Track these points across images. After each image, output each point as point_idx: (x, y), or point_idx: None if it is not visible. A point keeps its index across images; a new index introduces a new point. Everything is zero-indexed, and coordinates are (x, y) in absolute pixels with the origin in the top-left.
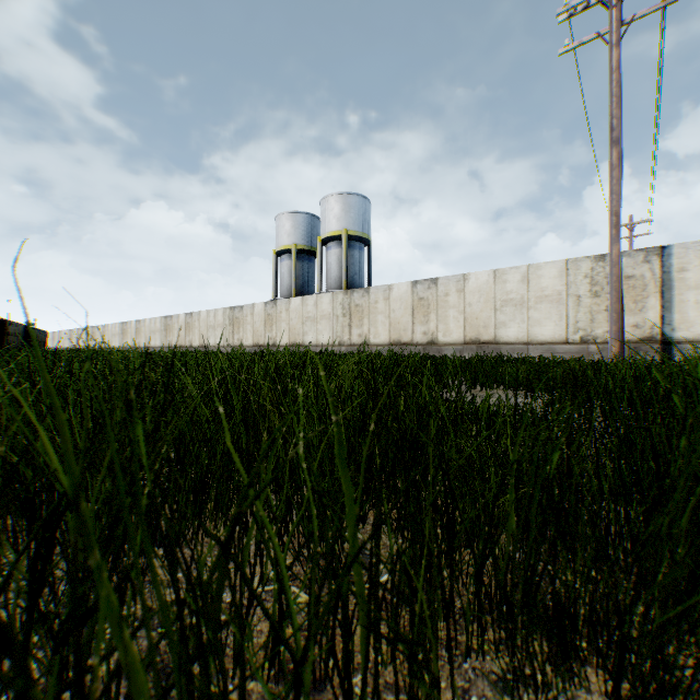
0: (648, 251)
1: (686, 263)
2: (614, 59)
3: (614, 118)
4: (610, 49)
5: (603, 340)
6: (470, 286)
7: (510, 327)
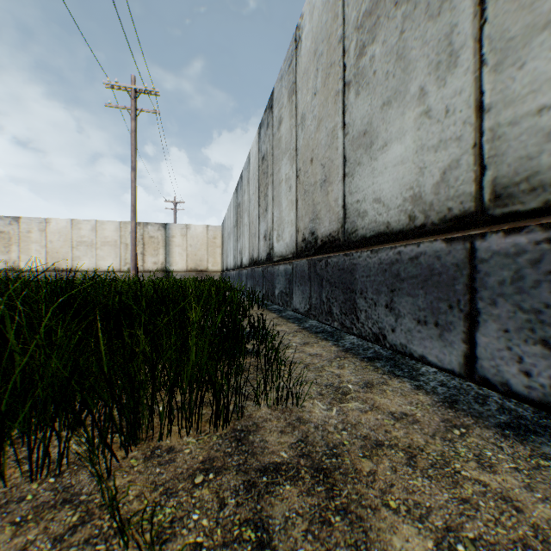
0: (161, 224)
1: (176, 233)
2: (133, 126)
3: (133, 156)
4: (132, 120)
5: (140, 270)
6: (53, 228)
7: (84, 260)
